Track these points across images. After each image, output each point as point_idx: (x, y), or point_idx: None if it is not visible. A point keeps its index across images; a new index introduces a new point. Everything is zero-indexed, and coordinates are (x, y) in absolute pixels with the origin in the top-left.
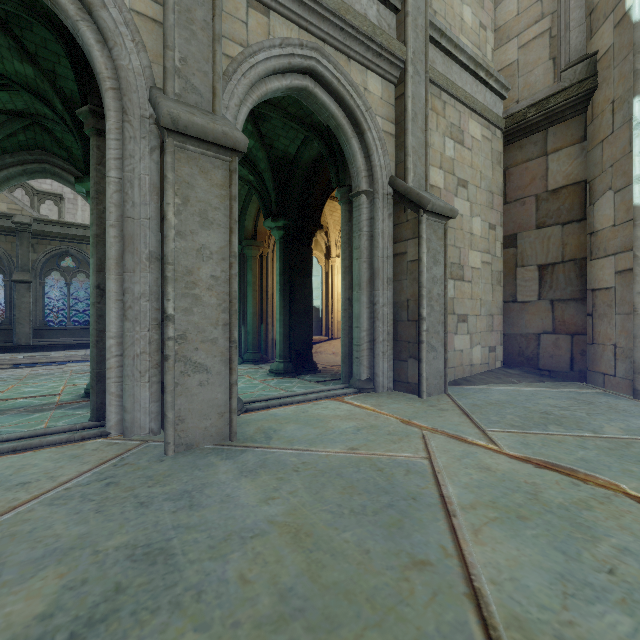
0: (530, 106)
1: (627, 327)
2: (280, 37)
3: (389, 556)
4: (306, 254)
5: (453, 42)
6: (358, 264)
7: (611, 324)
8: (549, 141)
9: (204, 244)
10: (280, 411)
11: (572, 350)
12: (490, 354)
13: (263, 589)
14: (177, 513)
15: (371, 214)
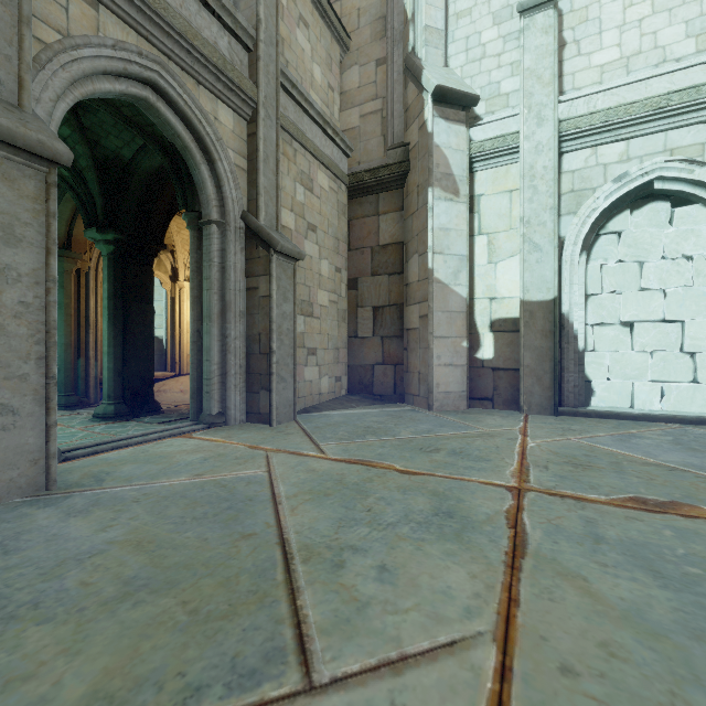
0: (367, 171)
1: (425, 358)
2: (113, 37)
3: (224, 538)
4: (146, 276)
5: (304, 96)
6: (209, 295)
7: (417, 356)
8: (380, 204)
9: (9, 264)
10: (113, 455)
11: (395, 377)
12: (336, 383)
13: (107, 584)
14: None
15: (223, 245)
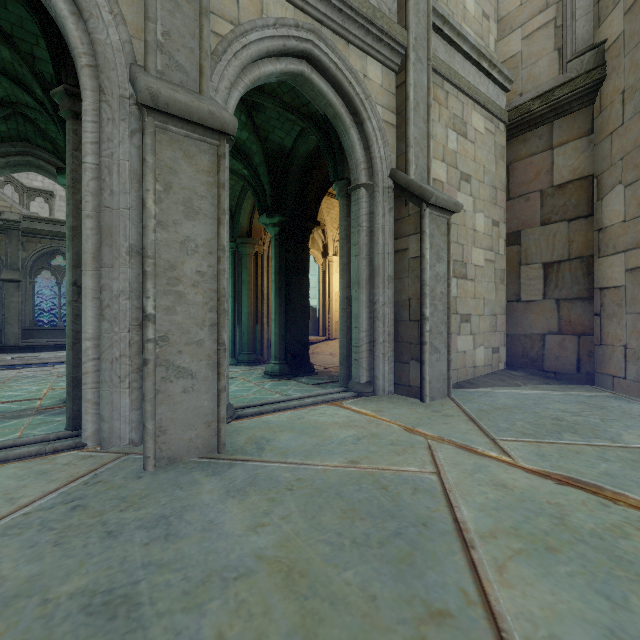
0: (535, 98)
1: (639, 327)
2: (274, 16)
3: (400, 604)
4: (302, 252)
5: (456, 30)
6: (357, 261)
7: (621, 324)
8: (554, 134)
9: (189, 236)
10: (274, 418)
11: (579, 351)
12: (493, 355)
13: None
14: (149, 546)
15: (371, 208)
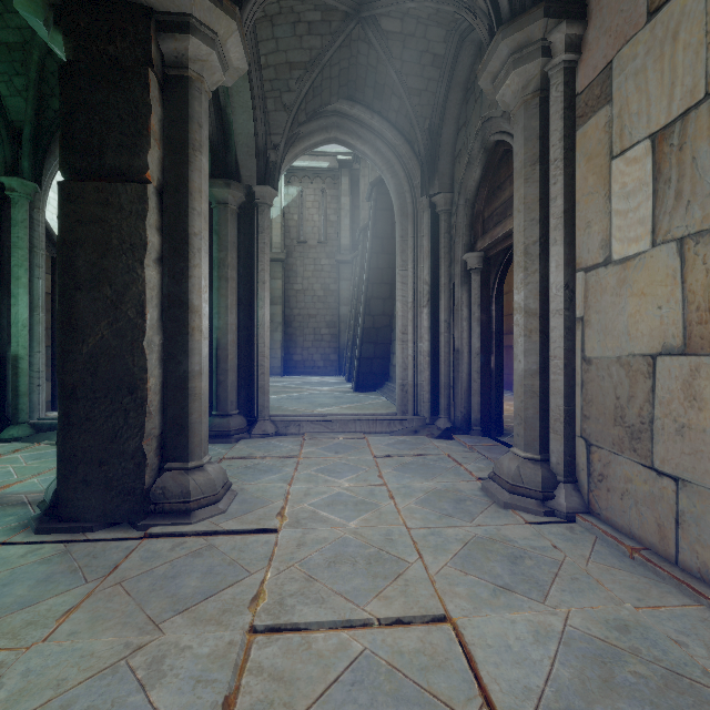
0: None
1: None
2: None
3: None
4: None
5: None
6: None
7: None
8: None
9: None
10: None
11: None
12: None
13: None
14: None
15: None
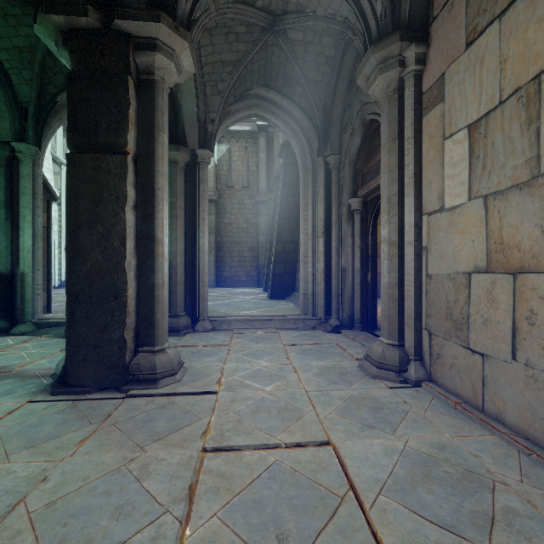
0: None
1: None
2: None
3: None
4: None
5: None
6: None
7: None
8: None
9: None
10: None
11: None
12: None
13: None
14: None
15: None
